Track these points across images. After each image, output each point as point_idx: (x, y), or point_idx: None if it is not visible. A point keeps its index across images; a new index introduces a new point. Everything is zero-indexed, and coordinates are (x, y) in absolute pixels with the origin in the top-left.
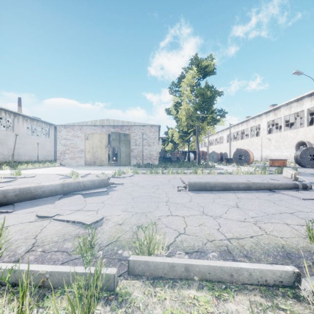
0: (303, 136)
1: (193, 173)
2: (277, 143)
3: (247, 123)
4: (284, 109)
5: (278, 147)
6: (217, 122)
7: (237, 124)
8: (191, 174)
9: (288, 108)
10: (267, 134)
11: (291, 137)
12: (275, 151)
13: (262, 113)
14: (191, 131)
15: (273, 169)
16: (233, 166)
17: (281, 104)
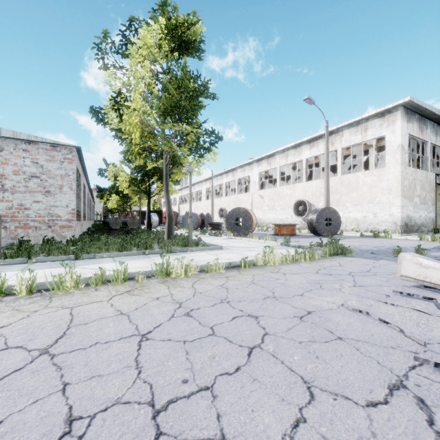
0: (301, 194)
1: (158, 275)
2: (272, 202)
3: (233, 173)
4: (280, 157)
5: (273, 208)
6: (206, 153)
7: (221, 174)
8: (152, 279)
9: (285, 156)
10: (259, 189)
11: (287, 195)
12: (269, 212)
13: (253, 160)
14: (153, 175)
15: (293, 241)
16: (230, 237)
17: (277, 150)
